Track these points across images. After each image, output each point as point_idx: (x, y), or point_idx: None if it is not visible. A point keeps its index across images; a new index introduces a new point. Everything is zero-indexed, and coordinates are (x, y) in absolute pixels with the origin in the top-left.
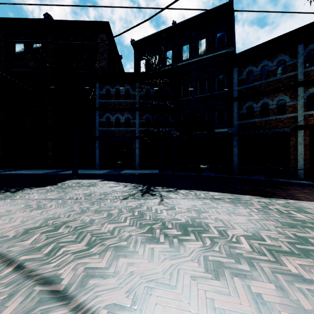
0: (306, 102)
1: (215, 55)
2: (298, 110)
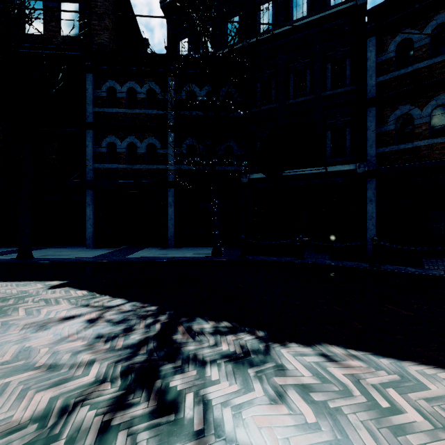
0: None
1: (328, 14)
2: None
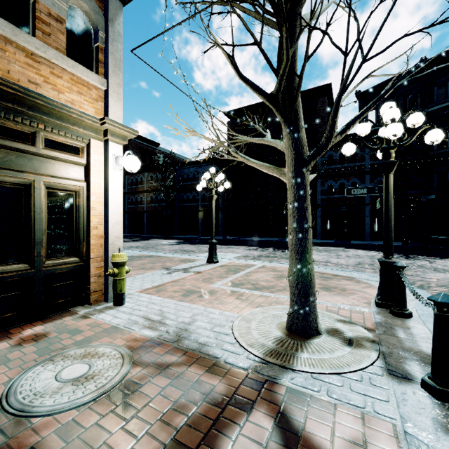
0: None
1: None
2: None
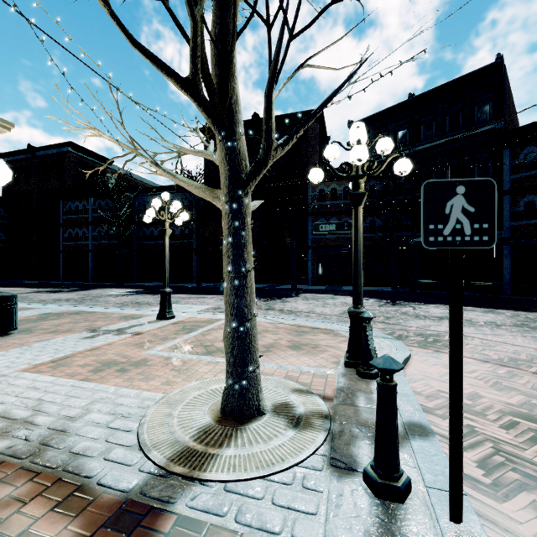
0: None
1: (474, 133)
2: None
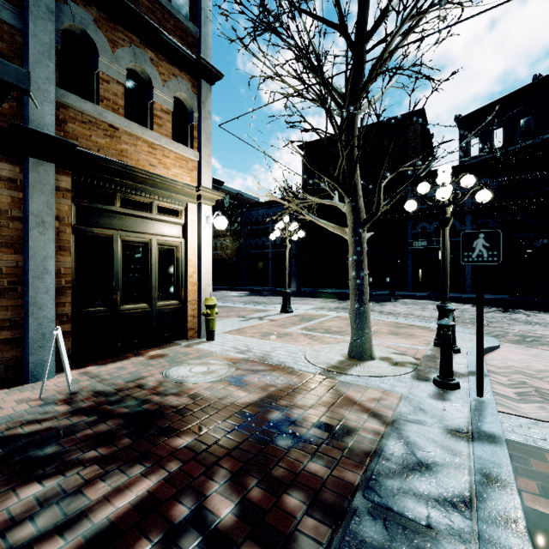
0: None
1: None
2: None
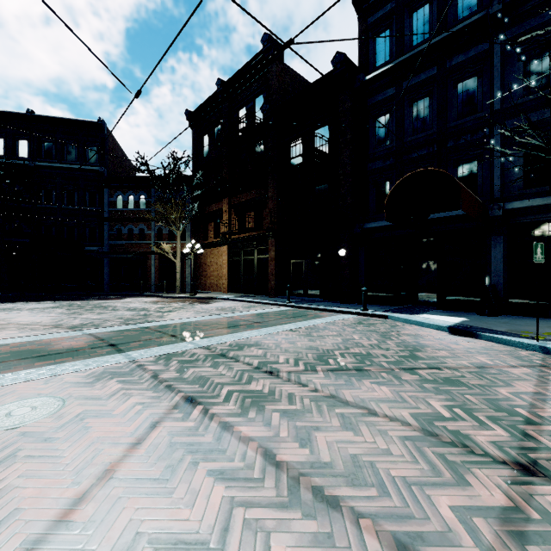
0: (158, 233)
1: (85, 169)
2: (152, 239)
